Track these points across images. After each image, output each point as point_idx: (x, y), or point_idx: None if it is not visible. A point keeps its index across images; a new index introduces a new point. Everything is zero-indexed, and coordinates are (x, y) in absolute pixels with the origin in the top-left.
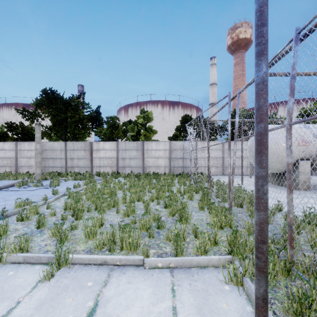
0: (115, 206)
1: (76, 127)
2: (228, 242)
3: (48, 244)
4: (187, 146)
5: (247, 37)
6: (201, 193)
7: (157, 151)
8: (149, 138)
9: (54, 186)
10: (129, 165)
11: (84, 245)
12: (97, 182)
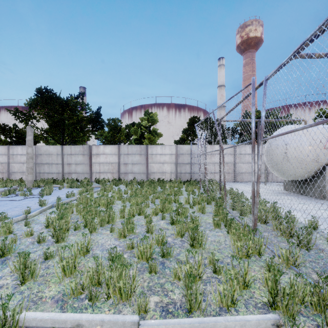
0: (110, 222)
1: (74, 130)
2: (268, 289)
3: (6, 285)
4: (196, 150)
5: (258, 36)
6: (214, 204)
7: (162, 156)
8: (153, 142)
9: (41, 196)
10: (132, 171)
11: (57, 288)
12: (95, 190)
